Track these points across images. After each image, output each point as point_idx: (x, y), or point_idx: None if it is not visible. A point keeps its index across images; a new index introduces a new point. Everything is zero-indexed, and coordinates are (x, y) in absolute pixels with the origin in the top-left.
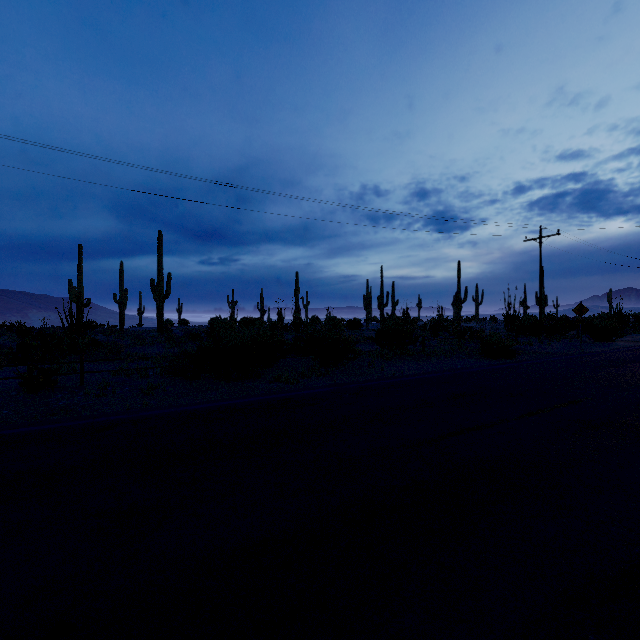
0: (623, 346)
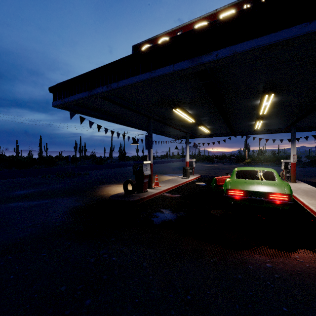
0: None
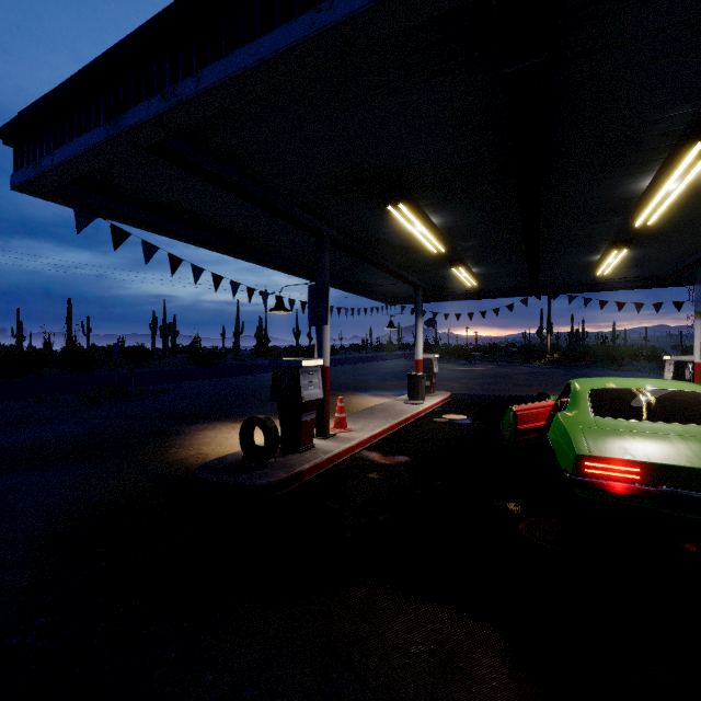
0: None
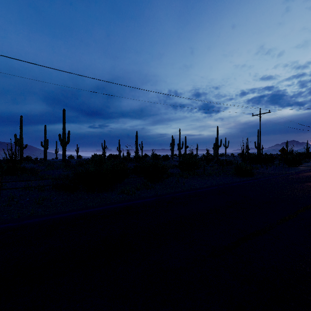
0: (303, 169)
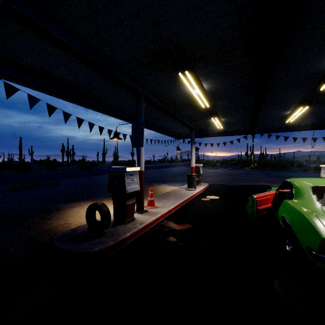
0: None
